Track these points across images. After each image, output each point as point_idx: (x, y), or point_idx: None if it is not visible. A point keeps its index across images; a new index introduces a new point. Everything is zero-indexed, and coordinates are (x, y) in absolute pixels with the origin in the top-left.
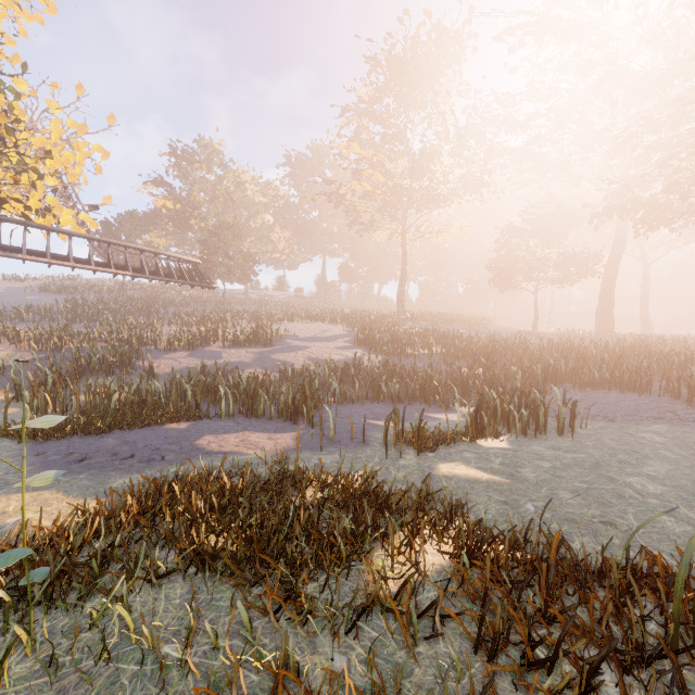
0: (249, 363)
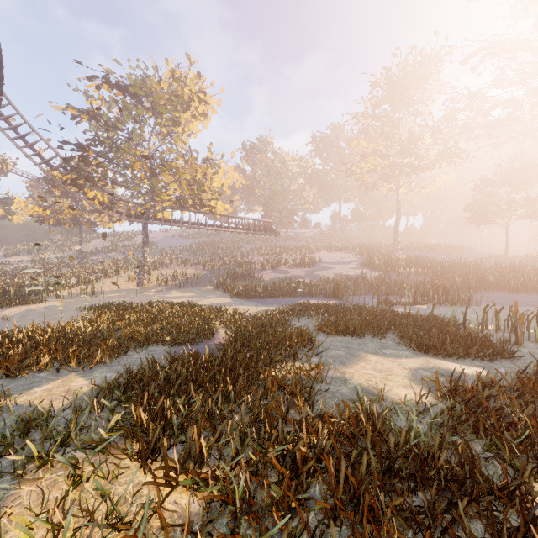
0: (304, 276)
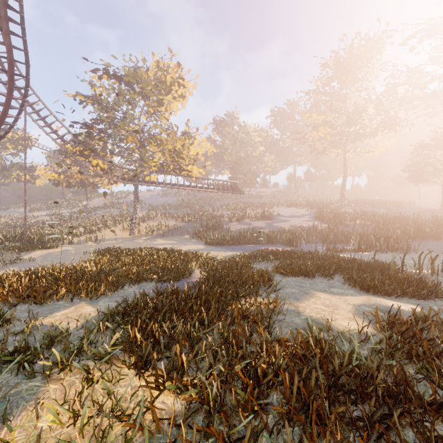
0: (264, 227)
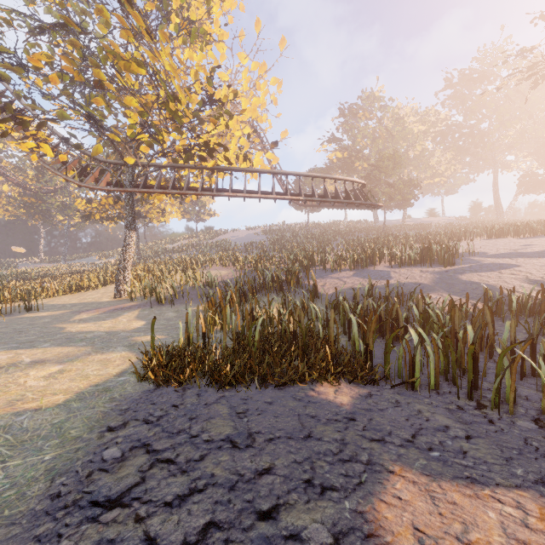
0: (428, 285)
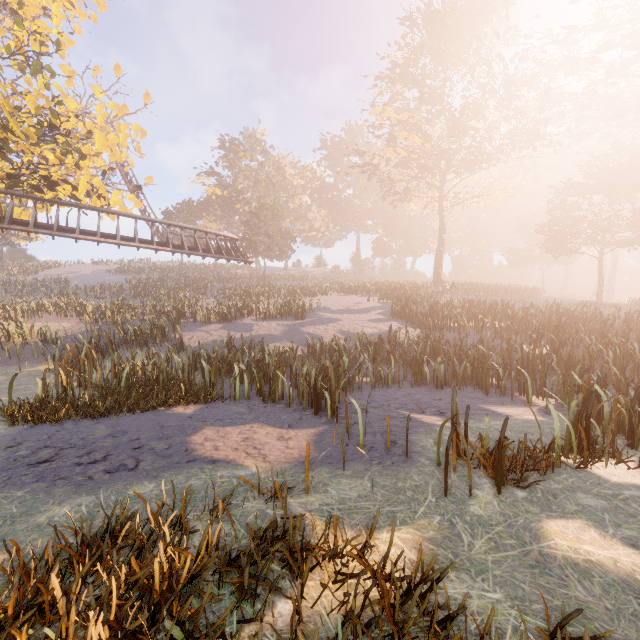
0: (278, 336)
